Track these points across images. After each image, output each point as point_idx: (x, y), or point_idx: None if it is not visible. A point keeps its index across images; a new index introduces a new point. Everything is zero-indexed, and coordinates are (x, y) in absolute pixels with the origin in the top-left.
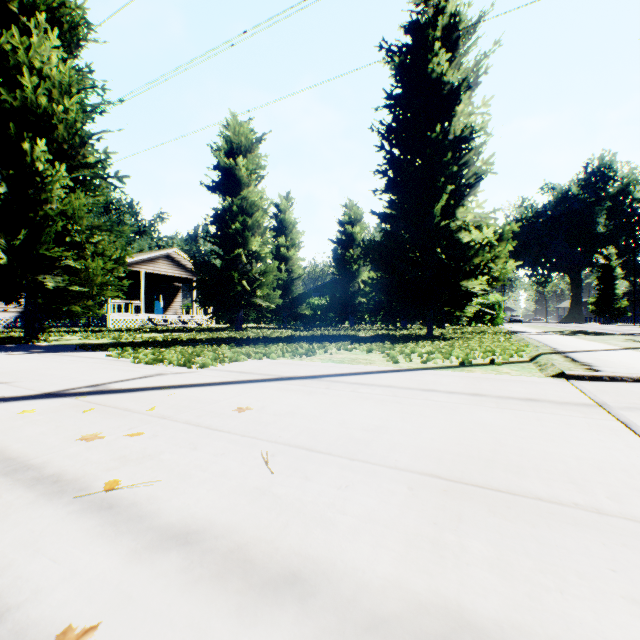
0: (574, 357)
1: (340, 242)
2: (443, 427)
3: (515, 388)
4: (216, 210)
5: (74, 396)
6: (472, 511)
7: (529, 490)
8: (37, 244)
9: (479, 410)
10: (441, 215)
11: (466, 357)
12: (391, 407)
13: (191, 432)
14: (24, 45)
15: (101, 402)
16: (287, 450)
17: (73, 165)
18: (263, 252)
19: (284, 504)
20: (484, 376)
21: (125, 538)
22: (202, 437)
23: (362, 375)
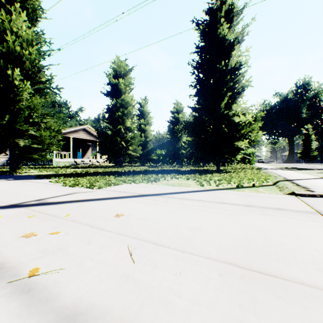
0: (297, 183)
1: (172, 122)
2: (233, 228)
3: (269, 201)
4: (108, 105)
5: (26, 206)
6: (262, 294)
7: (295, 276)
8: (15, 123)
9: (252, 216)
10: (224, 108)
11: (239, 183)
12: (202, 214)
13: (88, 231)
14: (8, 19)
15: (40, 210)
16: (143, 244)
17: (34, 82)
18: (132, 127)
19: (140, 288)
20: (250, 194)
21: (33, 319)
22: (94, 235)
23: (185, 193)
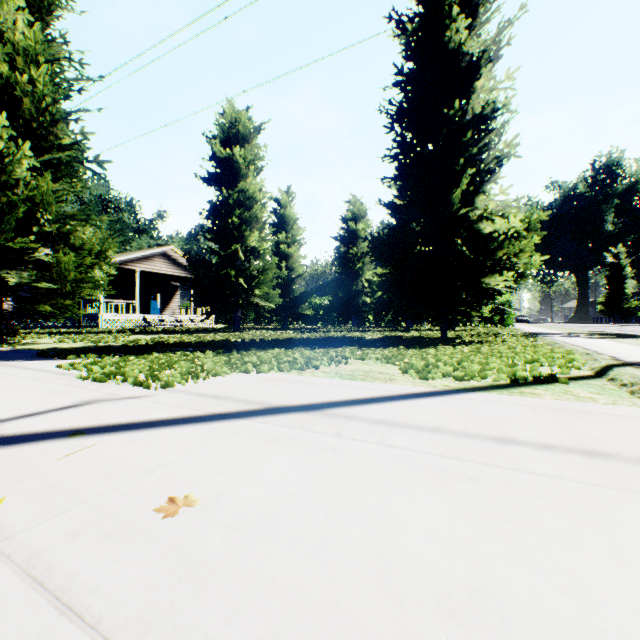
0: None
1: (343, 239)
2: (637, 597)
3: None
4: (211, 203)
5: None
6: None
7: None
8: None
9: None
10: (458, 204)
11: (514, 371)
12: (466, 497)
13: None
14: None
15: None
16: None
17: (45, 147)
18: (262, 248)
19: None
20: (565, 406)
21: None
22: None
23: (386, 403)
